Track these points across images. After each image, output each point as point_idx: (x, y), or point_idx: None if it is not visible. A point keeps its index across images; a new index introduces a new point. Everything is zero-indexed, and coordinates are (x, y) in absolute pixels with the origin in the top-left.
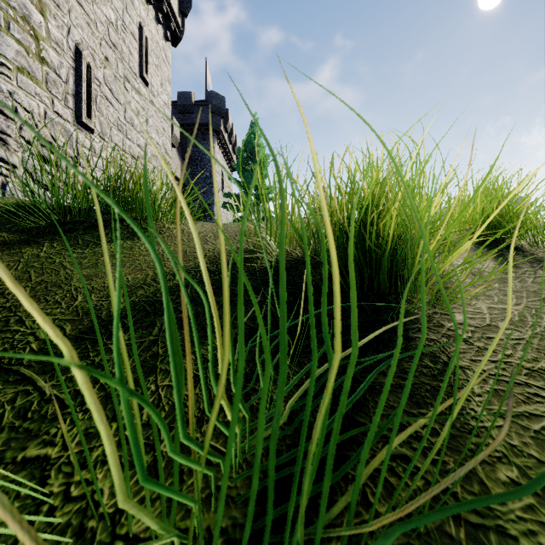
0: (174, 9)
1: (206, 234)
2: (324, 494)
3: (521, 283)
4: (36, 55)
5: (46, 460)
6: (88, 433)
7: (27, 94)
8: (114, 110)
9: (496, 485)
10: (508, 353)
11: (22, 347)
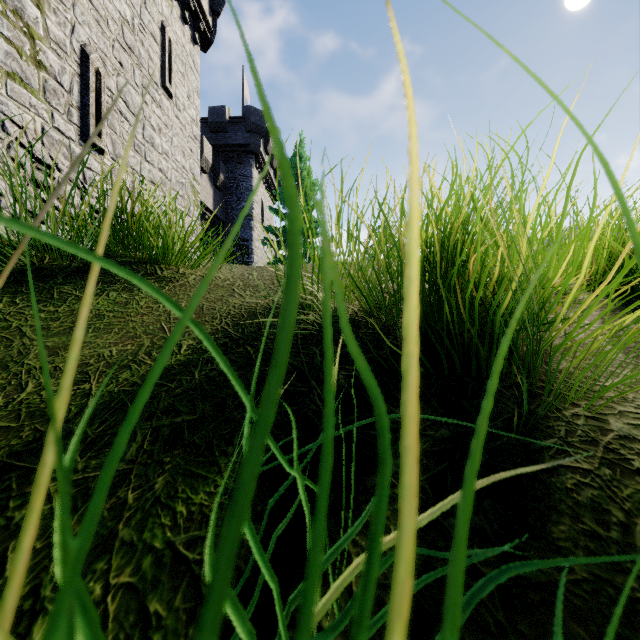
0: (203, 7)
1: (233, 282)
2: None
3: None
4: (31, 58)
5: None
6: None
7: (20, 105)
8: (130, 126)
9: None
10: None
11: None
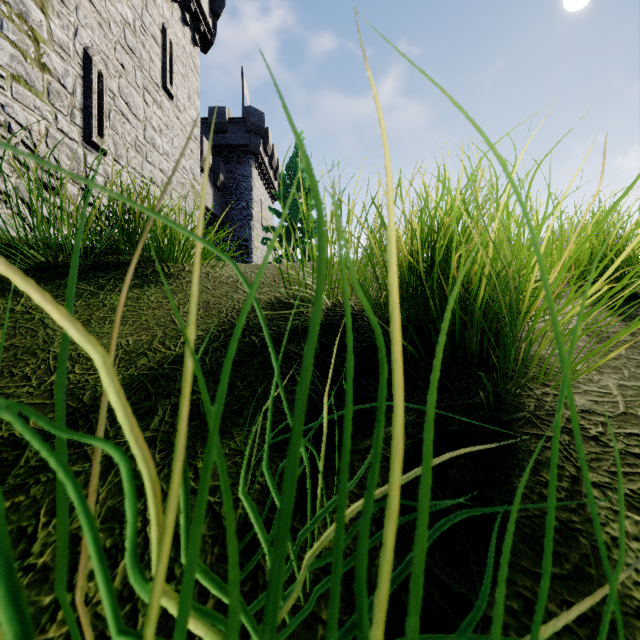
0: (203, 8)
1: (237, 279)
2: None
3: None
4: (35, 61)
5: None
6: None
7: (24, 107)
8: (131, 127)
9: None
10: None
11: None
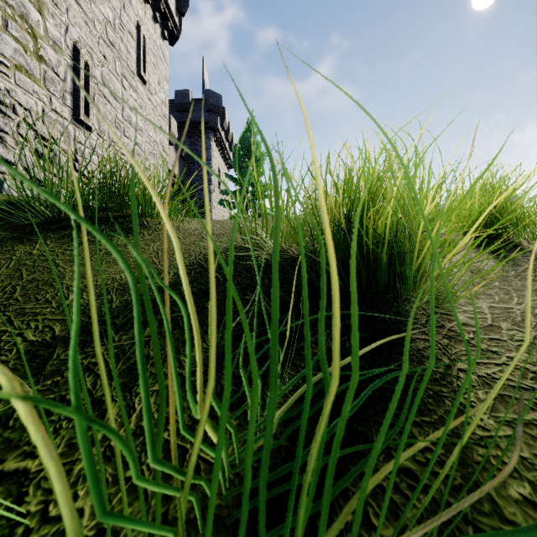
0: (171, 9)
1: (202, 231)
2: (324, 521)
3: (522, 281)
4: (34, 53)
5: (25, 474)
6: (72, 444)
7: (25, 91)
8: (112, 108)
9: (508, 504)
10: (512, 356)
11: (9, 348)
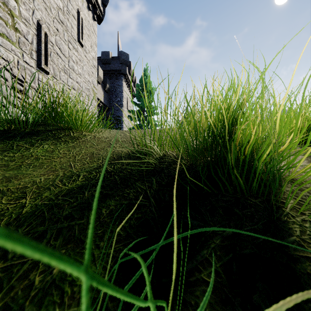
0: (98, 2)
1: (110, 139)
2: None
3: None
4: (12, 26)
5: None
6: None
7: (6, 50)
8: (62, 61)
9: None
10: None
11: None
